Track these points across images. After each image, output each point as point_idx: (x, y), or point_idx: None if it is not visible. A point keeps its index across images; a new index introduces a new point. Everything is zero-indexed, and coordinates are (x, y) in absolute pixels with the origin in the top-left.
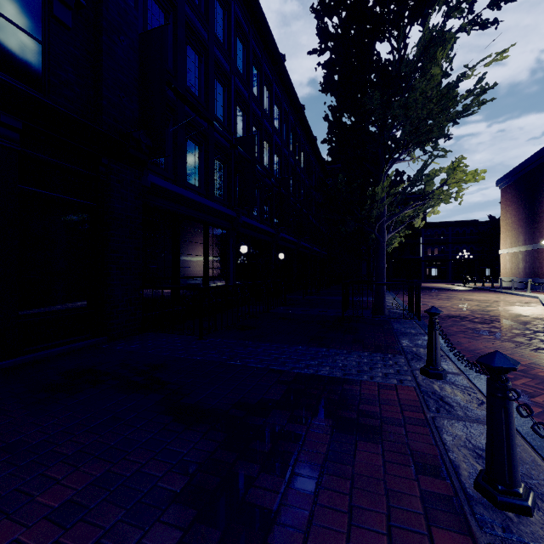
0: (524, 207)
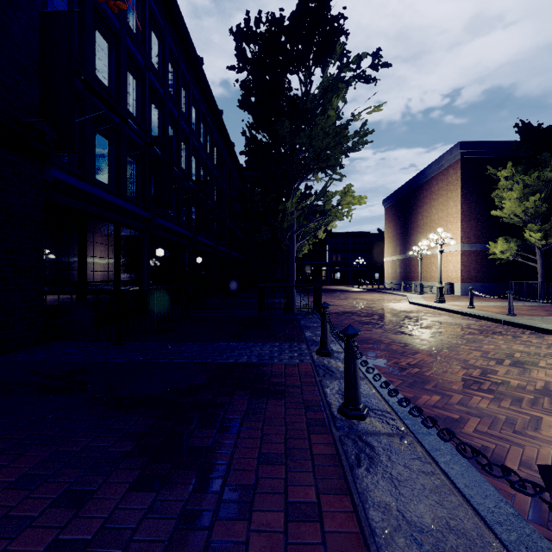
0: (400, 224)
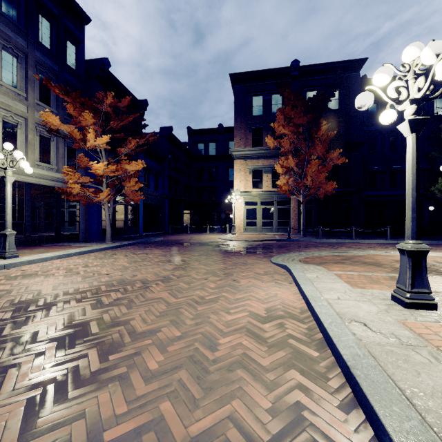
0: None
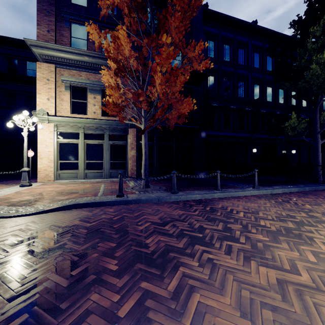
0: None
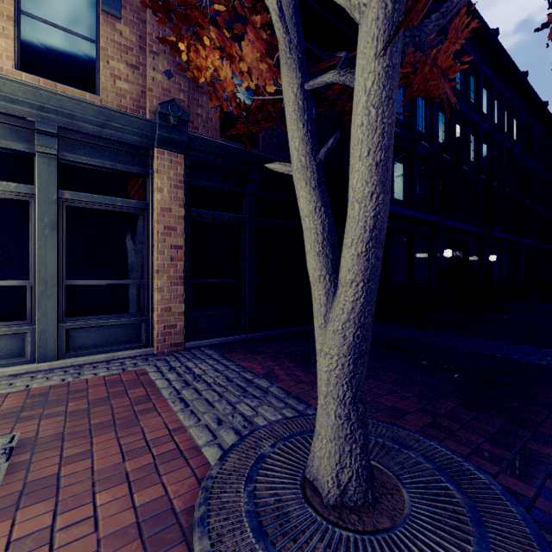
0: None
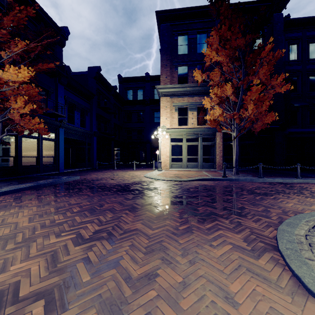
0: None
